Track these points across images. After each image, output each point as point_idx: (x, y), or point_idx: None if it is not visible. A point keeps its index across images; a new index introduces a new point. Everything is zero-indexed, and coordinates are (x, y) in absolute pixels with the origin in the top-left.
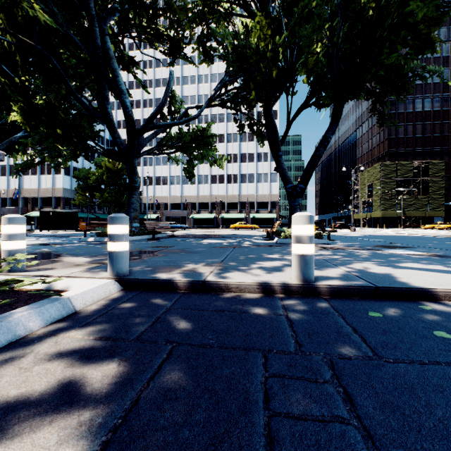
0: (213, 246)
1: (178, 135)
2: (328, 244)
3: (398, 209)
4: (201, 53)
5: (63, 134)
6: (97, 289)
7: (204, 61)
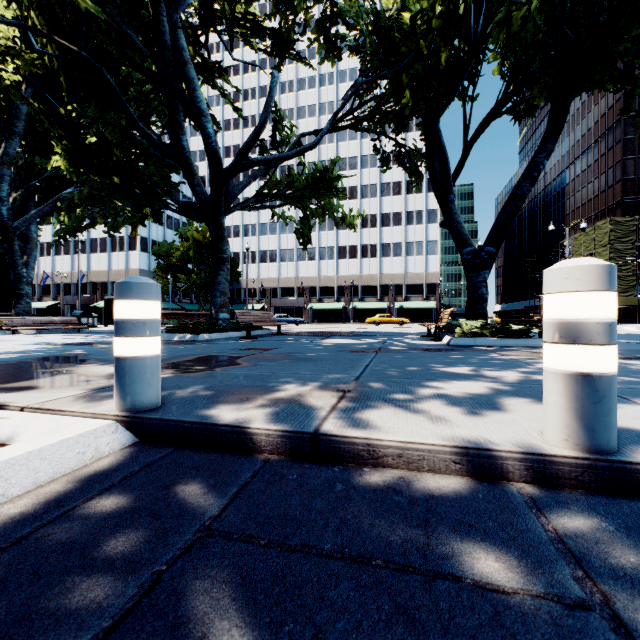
0: (339, 350)
1: (287, 179)
2: None
3: (639, 293)
4: (321, 46)
5: (122, 183)
6: (58, 448)
7: (327, 59)
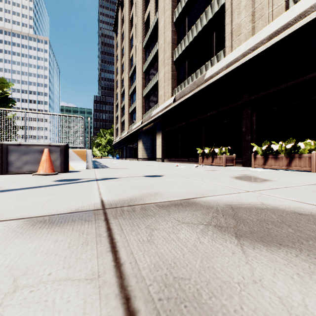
0: None
1: None
2: None
3: None
4: None
5: None
6: None
7: None
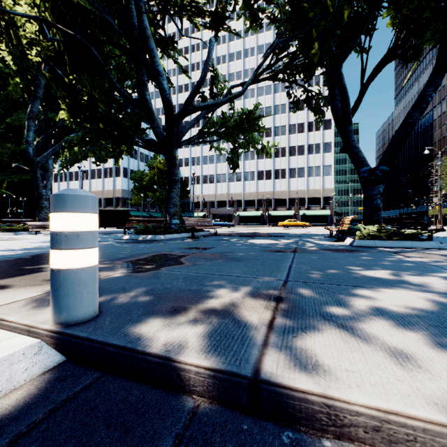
0: (263, 250)
1: (221, 120)
2: (441, 250)
3: None
4: (247, 19)
5: (105, 128)
6: None
7: (251, 28)
